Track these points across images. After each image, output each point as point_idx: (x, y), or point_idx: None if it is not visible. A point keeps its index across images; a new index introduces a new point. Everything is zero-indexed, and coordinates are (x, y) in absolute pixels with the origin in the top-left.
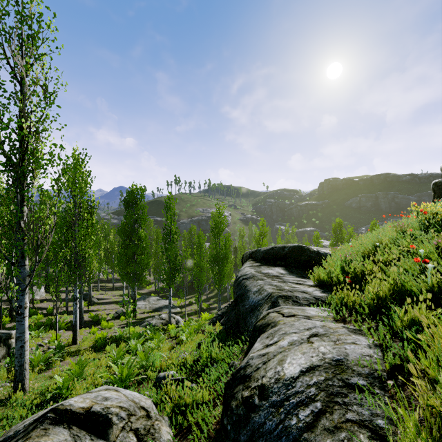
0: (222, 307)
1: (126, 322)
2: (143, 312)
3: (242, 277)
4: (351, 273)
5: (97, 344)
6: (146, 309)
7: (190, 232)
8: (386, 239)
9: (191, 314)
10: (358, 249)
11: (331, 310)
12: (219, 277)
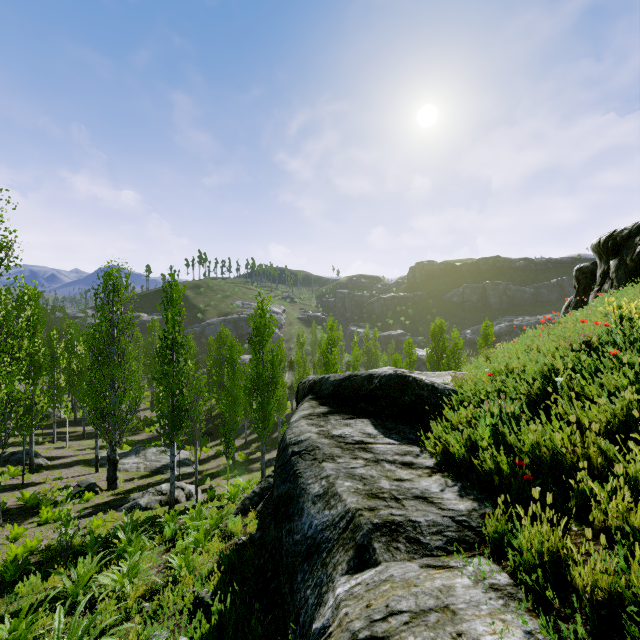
0: (268, 458)
1: (93, 502)
2: (133, 478)
3: (291, 450)
4: (526, 452)
5: (4, 577)
6: (139, 470)
7: (220, 339)
8: (559, 365)
9: (218, 474)
10: (510, 385)
11: (523, 599)
12: (262, 416)
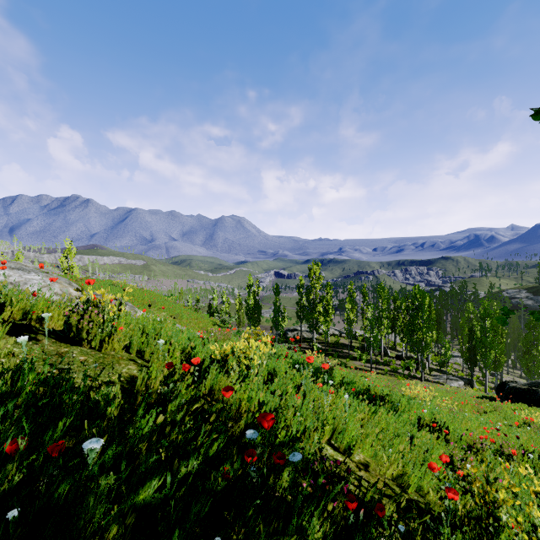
0: None
1: None
2: None
3: None
4: None
5: None
6: None
7: None
8: None
9: None
10: None
11: None
12: None
